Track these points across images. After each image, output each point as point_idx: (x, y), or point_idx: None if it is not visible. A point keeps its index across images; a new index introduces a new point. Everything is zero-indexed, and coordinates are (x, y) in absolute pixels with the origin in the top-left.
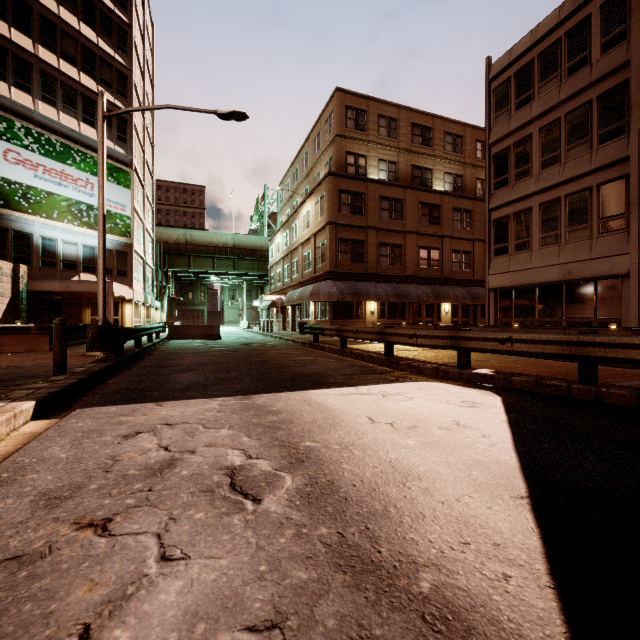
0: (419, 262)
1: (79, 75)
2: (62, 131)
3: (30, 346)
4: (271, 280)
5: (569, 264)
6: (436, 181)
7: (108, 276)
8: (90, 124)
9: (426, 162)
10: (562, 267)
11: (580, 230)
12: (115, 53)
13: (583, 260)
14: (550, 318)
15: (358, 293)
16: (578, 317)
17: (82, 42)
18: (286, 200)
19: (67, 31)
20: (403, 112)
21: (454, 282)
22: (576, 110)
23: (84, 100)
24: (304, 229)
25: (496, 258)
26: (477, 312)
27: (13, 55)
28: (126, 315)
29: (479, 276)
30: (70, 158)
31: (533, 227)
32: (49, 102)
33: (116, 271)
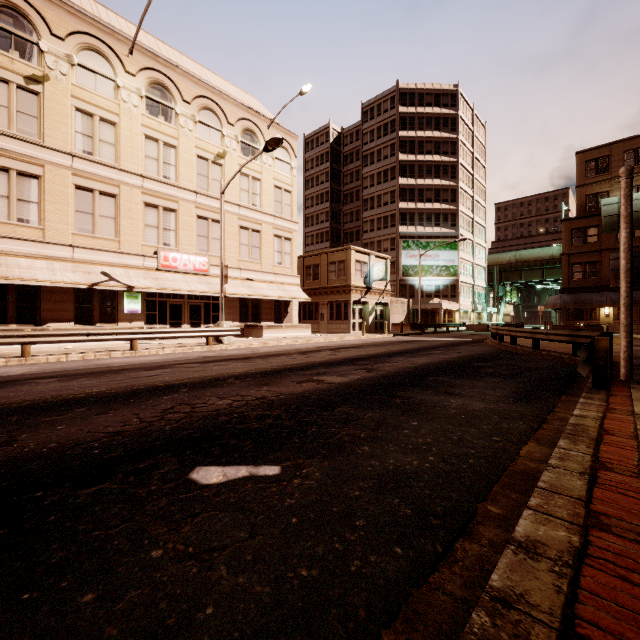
0: None
1: (433, 205)
2: (426, 235)
3: (405, 329)
4: None
5: None
6: None
7: (446, 298)
8: (437, 225)
9: None
10: None
11: None
12: (449, 182)
13: None
14: None
15: (580, 302)
16: None
17: (434, 188)
18: None
19: (428, 188)
20: None
21: None
22: None
23: (435, 215)
24: None
25: None
26: None
27: (409, 213)
28: (456, 318)
29: None
30: (429, 246)
31: None
32: (421, 225)
33: (450, 295)
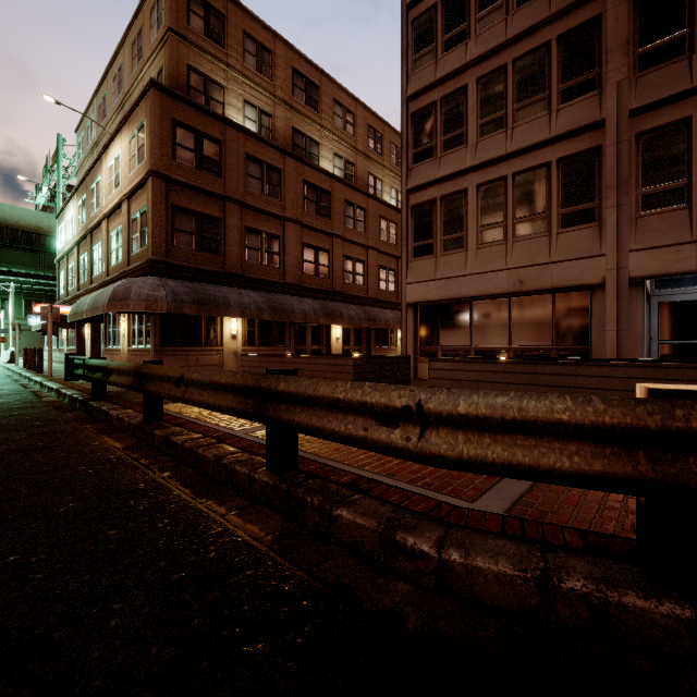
0: (303, 266)
1: None
2: None
3: None
4: (60, 282)
5: (521, 269)
6: (324, 161)
7: None
8: None
9: (311, 130)
10: (511, 273)
11: (534, 222)
12: None
13: (541, 264)
14: (492, 345)
15: (208, 302)
16: (530, 344)
17: None
18: (88, 151)
19: None
20: (281, 46)
21: (347, 298)
22: (529, 55)
23: None
24: (111, 189)
25: (416, 260)
26: (371, 338)
27: None
28: None
29: (373, 293)
30: None
31: (469, 217)
32: None
33: None
